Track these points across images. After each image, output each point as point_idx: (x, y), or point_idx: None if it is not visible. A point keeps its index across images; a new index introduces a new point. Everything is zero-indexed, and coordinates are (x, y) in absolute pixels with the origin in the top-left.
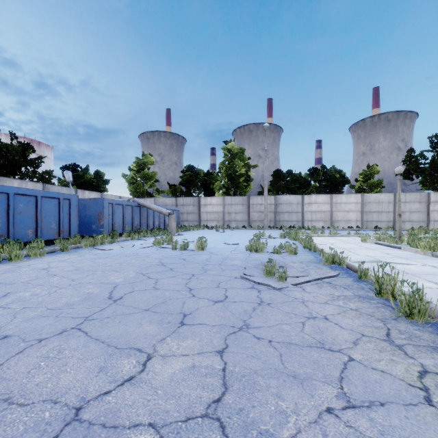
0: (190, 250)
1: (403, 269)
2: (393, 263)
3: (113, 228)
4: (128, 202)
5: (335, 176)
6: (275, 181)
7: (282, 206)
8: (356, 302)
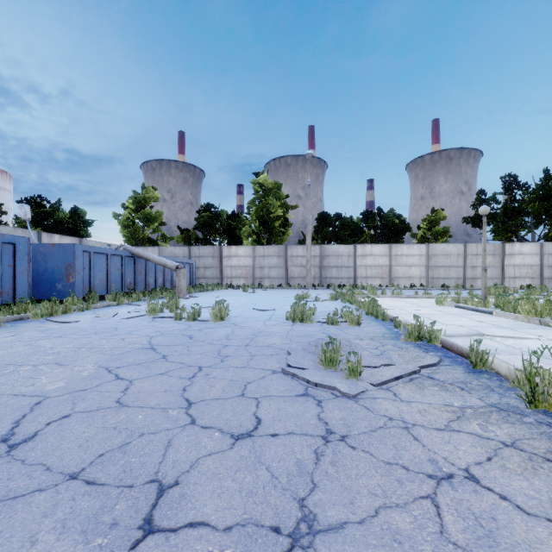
0: (203, 321)
1: (521, 346)
2: (500, 337)
3: (90, 288)
4: (115, 250)
5: (394, 221)
6: (320, 227)
7: (329, 258)
8: (501, 424)
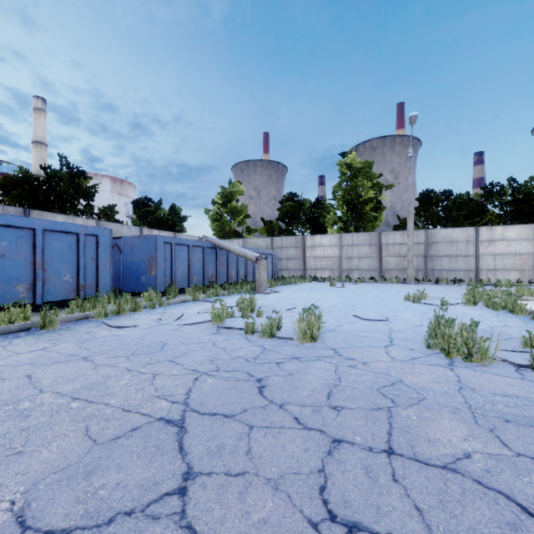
0: (284, 339)
1: None
2: None
3: (172, 280)
4: (196, 241)
5: None
6: (424, 207)
7: (438, 246)
8: None
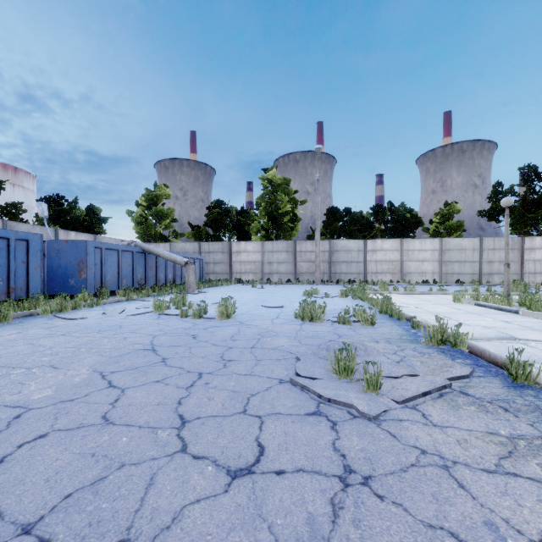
0: (209, 319)
1: None
2: (535, 341)
3: (102, 283)
4: (126, 246)
5: (405, 215)
6: (329, 222)
7: (338, 254)
8: None
